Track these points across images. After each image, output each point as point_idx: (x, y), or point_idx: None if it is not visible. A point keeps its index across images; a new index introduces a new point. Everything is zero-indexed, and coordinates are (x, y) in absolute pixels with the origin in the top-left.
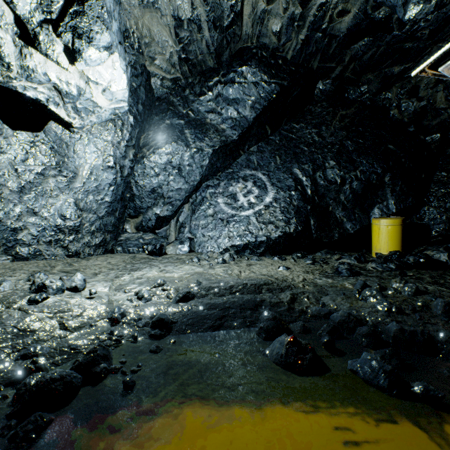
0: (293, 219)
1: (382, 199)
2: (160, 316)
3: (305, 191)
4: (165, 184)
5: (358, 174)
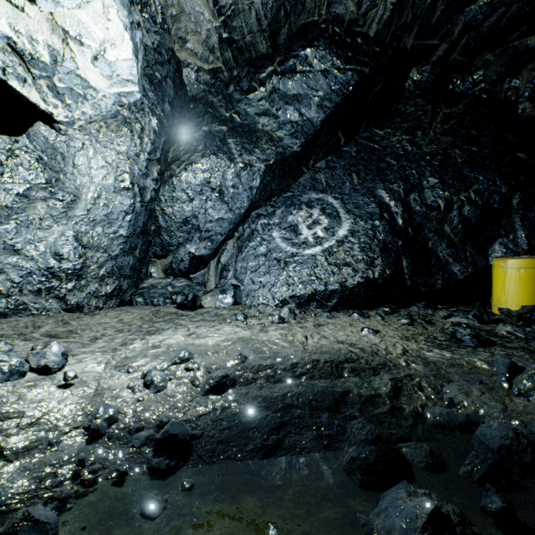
0: (378, 259)
1: (507, 230)
2: (170, 430)
3: (394, 220)
4: (202, 212)
5: (471, 195)
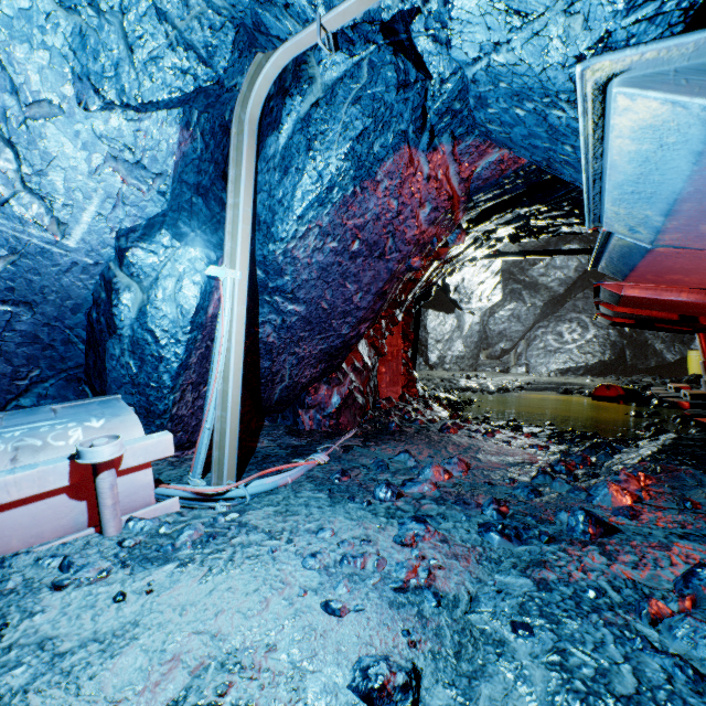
0: (608, 350)
1: None
2: (520, 385)
3: (623, 329)
4: (508, 328)
5: None
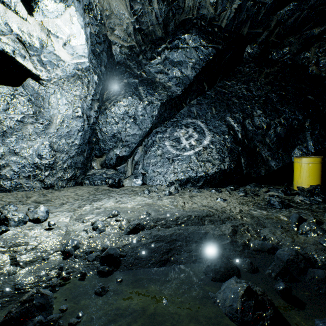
0: (227, 158)
1: (302, 141)
2: (109, 251)
3: (236, 135)
4: (123, 130)
5: (281, 120)
